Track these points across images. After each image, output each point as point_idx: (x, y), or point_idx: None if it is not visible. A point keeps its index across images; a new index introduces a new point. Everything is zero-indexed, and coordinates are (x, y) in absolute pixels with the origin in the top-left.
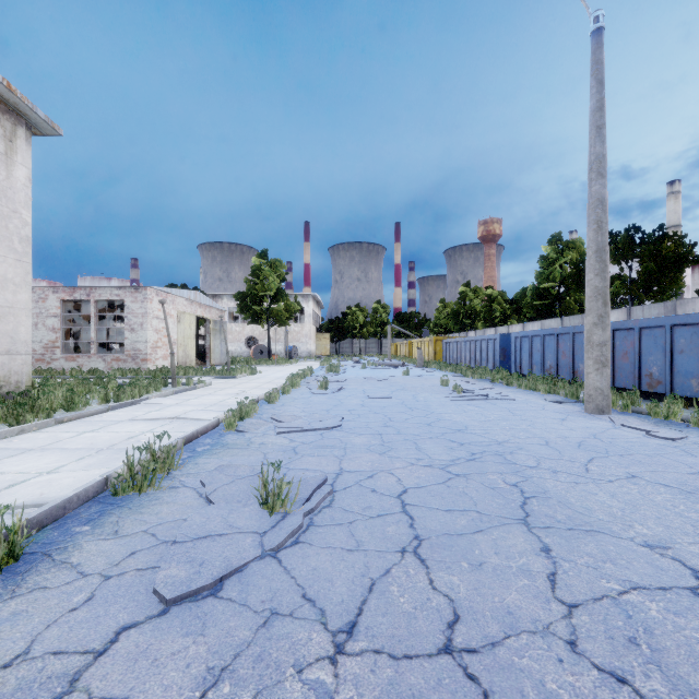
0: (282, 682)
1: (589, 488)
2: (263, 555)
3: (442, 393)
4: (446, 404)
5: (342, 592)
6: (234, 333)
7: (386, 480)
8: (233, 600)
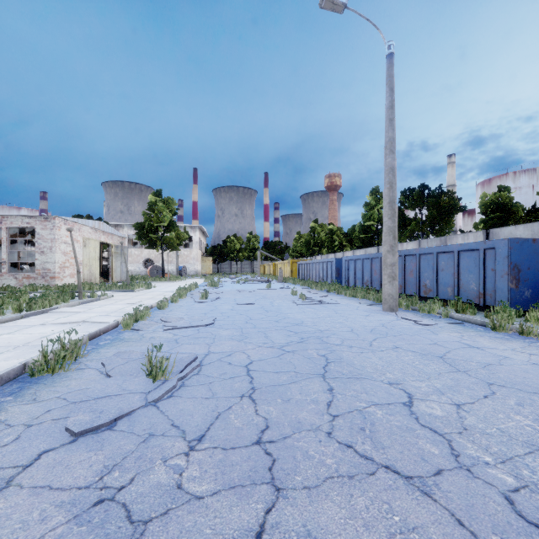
0: (153, 467)
1: (368, 355)
2: (147, 405)
3: (292, 300)
4: (292, 307)
5: (198, 420)
6: (133, 256)
7: (239, 356)
8: (123, 430)
